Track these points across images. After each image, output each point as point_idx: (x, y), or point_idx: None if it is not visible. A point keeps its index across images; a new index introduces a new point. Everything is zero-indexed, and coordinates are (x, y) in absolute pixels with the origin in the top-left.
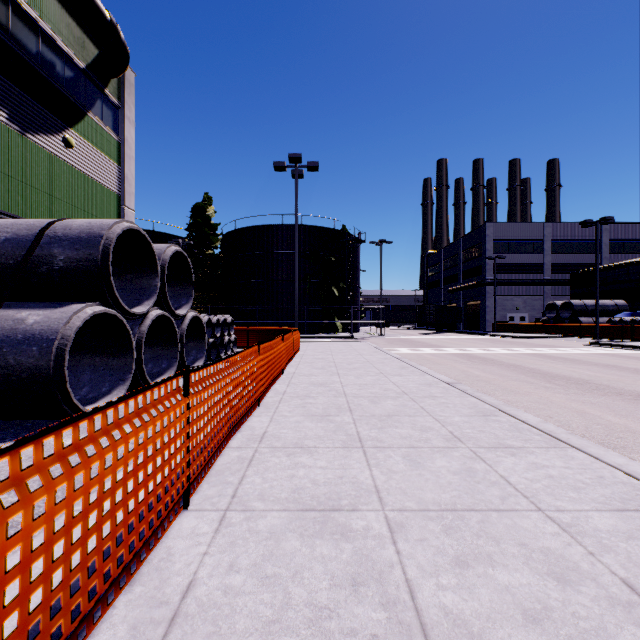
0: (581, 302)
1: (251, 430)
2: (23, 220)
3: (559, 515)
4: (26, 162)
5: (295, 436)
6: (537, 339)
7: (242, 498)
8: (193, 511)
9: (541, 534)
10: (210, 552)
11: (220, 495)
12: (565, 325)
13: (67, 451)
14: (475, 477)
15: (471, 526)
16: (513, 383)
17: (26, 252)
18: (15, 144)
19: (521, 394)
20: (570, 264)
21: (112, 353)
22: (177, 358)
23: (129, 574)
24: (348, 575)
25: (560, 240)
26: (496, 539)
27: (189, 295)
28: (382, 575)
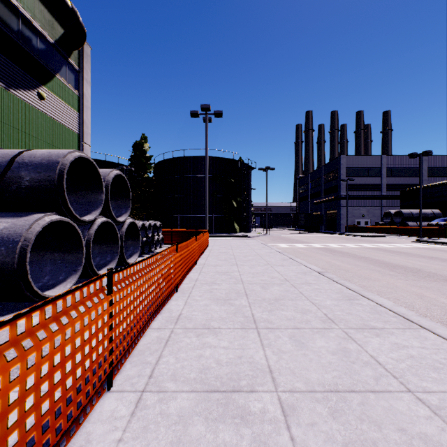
0: (408, 211)
1: (169, 312)
2: None
3: (427, 397)
4: (9, 110)
5: (203, 318)
6: (377, 237)
7: (157, 378)
8: (114, 392)
9: (416, 418)
10: (124, 438)
11: (139, 375)
12: (397, 227)
13: None
14: (350, 357)
15: (353, 409)
16: (365, 271)
17: (0, 174)
18: (1, 96)
19: (373, 280)
20: (400, 184)
21: (67, 250)
22: (118, 253)
23: None
24: None
25: (393, 167)
26: (377, 423)
27: (127, 206)
28: None
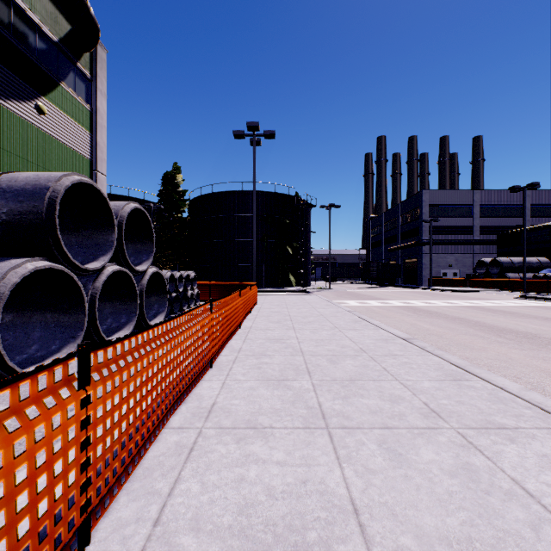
0: (508, 259)
1: (198, 400)
2: None
3: None
4: None
5: (248, 410)
6: (470, 292)
7: (167, 526)
8: None
9: None
10: None
11: (138, 519)
12: (495, 280)
13: None
14: (480, 482)
15: None
16: (465, 337)
17: None
18: None
19: (477, 350)
20: (497, 226)
21: (64, 309)
22: (136, 313)
23: None
24: None
25: (488, 205)
26: None
27: (150, 251)
28: None
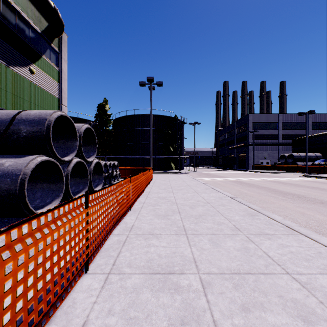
0: (298, 154)
1: (125, 224)
2: (5, 110)
3: (299, 277)
4: (9, 81)
5: (149, 228)
6: (275, 173)
7: (118, 266)
8: (90, 274)
9: (290, 289)
10: (98, 301)
11: (106, 264)
12: (290, 166)
13: (1, 250)
14: (249, 252)
15: (249, 284)
16: (265, 197)
17: (5, 127)
18: (3, 71)
19: (269, 203)
20: (292, 135)
21: (52, 181)
22: (88, 184)
23: (48, 317)
24: (179, 317)
25: (287, 122)
26: (264, 292)
27: (94, 150)
28: (199, 317)
